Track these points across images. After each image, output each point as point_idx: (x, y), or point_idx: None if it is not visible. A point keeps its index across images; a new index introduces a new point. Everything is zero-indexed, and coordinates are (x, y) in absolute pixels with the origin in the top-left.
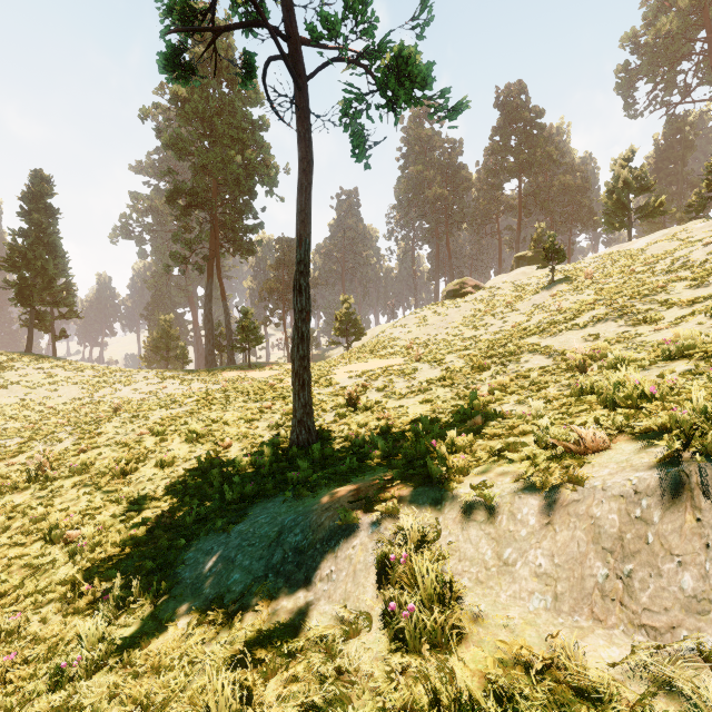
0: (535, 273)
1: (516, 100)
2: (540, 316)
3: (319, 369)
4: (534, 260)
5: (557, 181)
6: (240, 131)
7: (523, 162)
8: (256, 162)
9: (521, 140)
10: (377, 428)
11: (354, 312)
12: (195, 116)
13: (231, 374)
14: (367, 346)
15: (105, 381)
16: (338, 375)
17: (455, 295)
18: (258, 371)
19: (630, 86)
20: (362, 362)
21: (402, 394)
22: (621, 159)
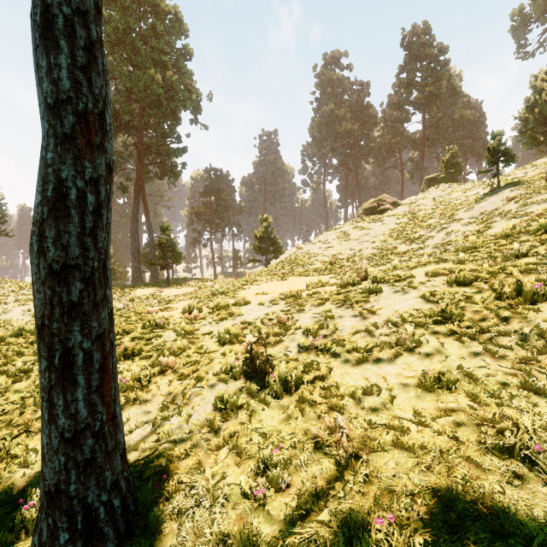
0: (454, 189)
1: (422, 38)
2: (509, 220)
3: (228, 288)
4: (446, 181)
5: (457, 115)
6: (162, 55)
7: (428, 96)
8: (178, 86)
9: (426, 75)
10: (326, 524)
11: (272, 230)
12: (115, 36)
13: (146, 291)
14: (285, 262)
15: (0, 299)
16: (247, 298)
17: (372, 212)
18: (174, 288)
19: (523, 28)
20: (279, 279)
21: (358, 348)
22: (542, 73)
